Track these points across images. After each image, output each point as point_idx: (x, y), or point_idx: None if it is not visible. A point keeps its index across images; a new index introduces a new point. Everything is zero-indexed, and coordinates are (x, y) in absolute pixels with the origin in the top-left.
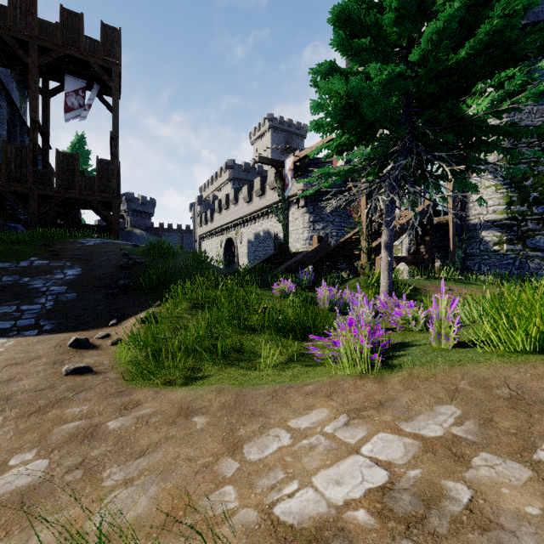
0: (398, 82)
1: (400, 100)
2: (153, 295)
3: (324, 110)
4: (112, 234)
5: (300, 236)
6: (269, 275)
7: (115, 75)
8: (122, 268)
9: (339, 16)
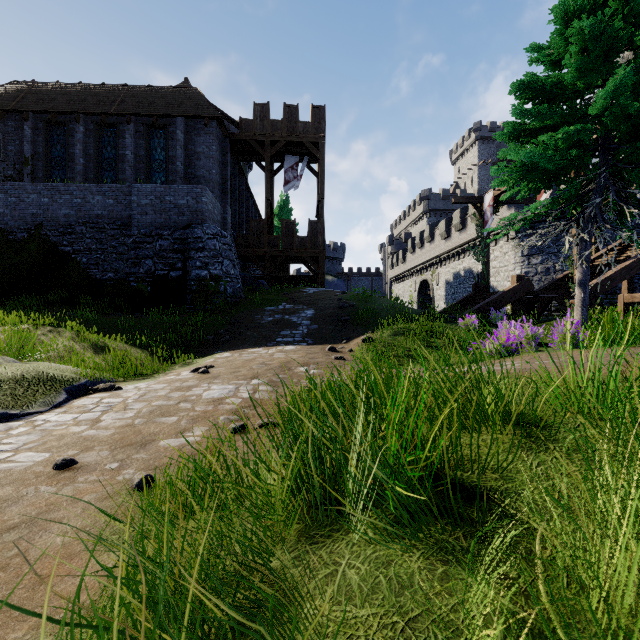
0: (577, 136)
1: (580, 152)
2: (365, 327)
3: (505, 169)
4: (319, 283)
5: (510, 274)
6: (460, 315)
7: (321, 147)
8: (341, 309)
9: (519, 88)
